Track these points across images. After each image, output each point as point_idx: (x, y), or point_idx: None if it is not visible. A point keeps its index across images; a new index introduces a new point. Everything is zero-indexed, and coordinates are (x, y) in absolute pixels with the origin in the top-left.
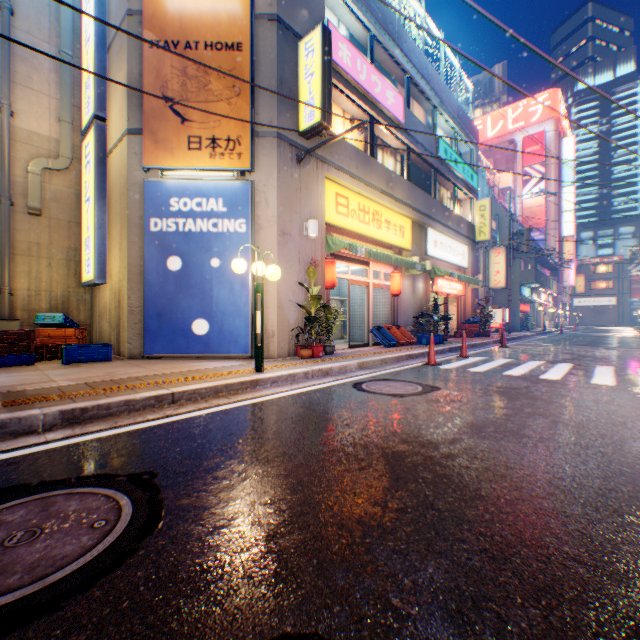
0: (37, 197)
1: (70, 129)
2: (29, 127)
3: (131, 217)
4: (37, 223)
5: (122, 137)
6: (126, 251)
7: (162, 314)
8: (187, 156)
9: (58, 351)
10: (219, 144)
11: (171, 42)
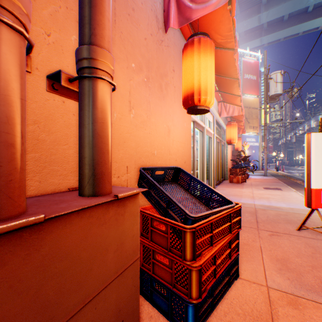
0: None
1: None
2: None
3: None
4: None
5: None
6: None
7: None
8: (248, 130)
9: None
10: (253, 128)
11: (246, 107)
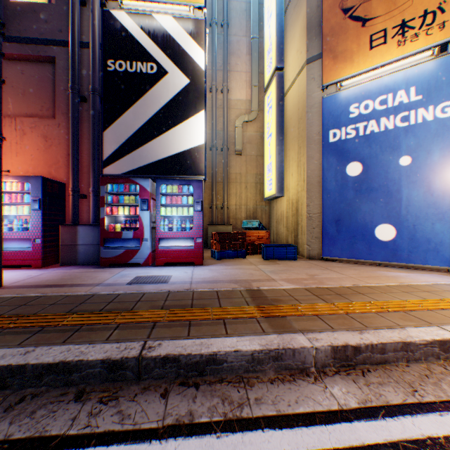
0: (239, 142)
1: (256, 90)
2: (235, 97)
3: (308, 135)
4: (239, 160)
5: (299, 71)
6: (303, 166)
7: (339, 219)
8: (366, 57)
9: (256, 248)
10: (408, 26)
11: None
